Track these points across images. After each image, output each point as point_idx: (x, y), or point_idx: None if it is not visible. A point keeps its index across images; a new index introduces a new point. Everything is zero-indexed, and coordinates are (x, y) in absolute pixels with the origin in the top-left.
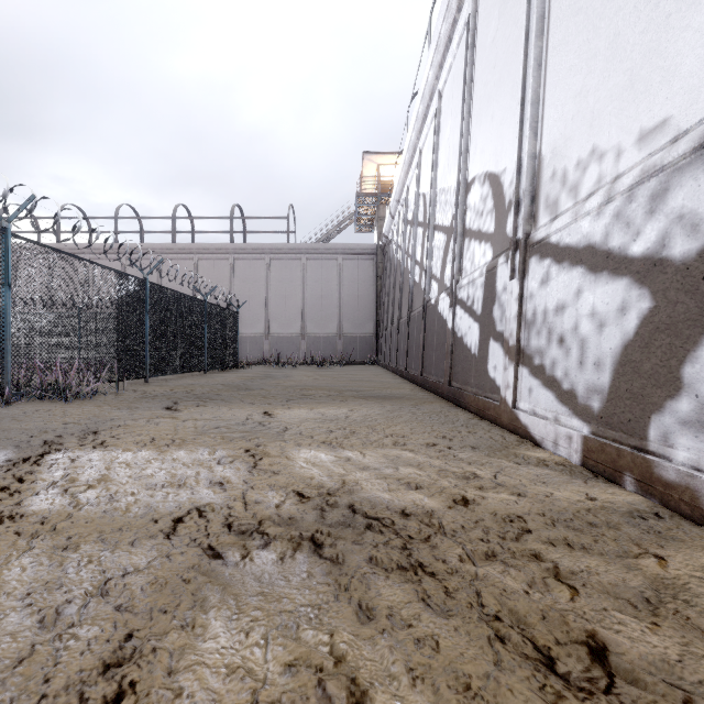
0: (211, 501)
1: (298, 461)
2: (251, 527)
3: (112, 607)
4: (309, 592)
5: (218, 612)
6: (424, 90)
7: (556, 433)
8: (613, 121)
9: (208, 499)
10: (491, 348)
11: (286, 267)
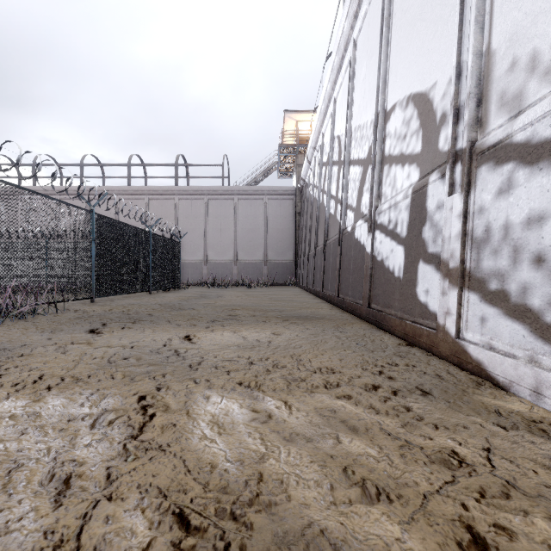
0: (12, 549)
1: (201, 422)
2: None
3: None
4: None
5: None
6: (339, 42)
7: (537, 380)
8: None
9: (10, 543)
10: (420, 270)
11: (221, 206)
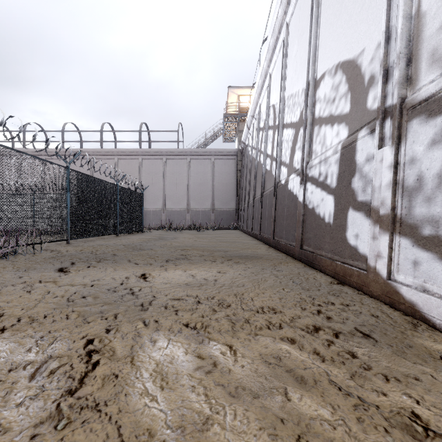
0: None
1: (144, 372)
2: None
3: None
4: None
5: None
6: (274, 26)
7: None
8: None
9: None
10: (350, 217)
11: (177, 164)
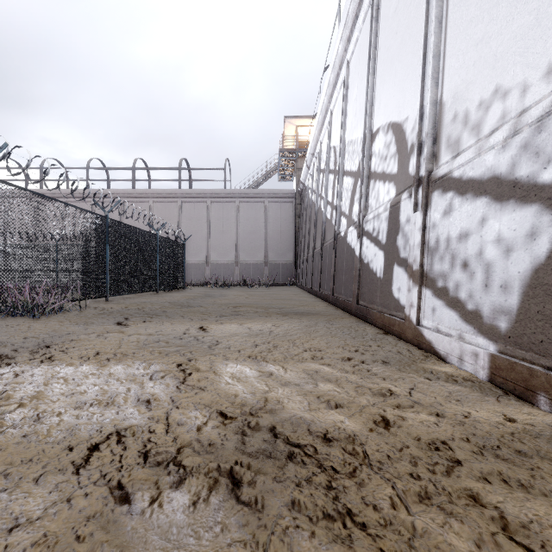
0: (134, 423)
1: (224, 376)
2: (168, 457)
3: None
4: None
5: None
6: (334, 61)
7: (461, 350)
8: (518, 60)
9: (131, 421)
10: (395, 272)
11: (223, 208)
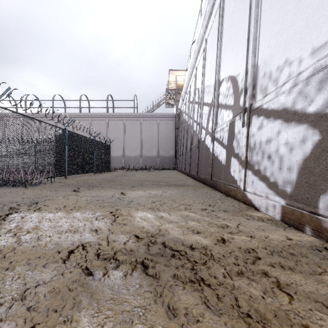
0: (90, 240)
1: (136, 218)
2: (110, 256)
3: (25, 308)
4: (140, 298)
5: (86, 311)
6: (198, 39)
7: (267, 204)
8: (297, 45)
9: (88, 239)
10: (232, 161)
11: (133, 124)
